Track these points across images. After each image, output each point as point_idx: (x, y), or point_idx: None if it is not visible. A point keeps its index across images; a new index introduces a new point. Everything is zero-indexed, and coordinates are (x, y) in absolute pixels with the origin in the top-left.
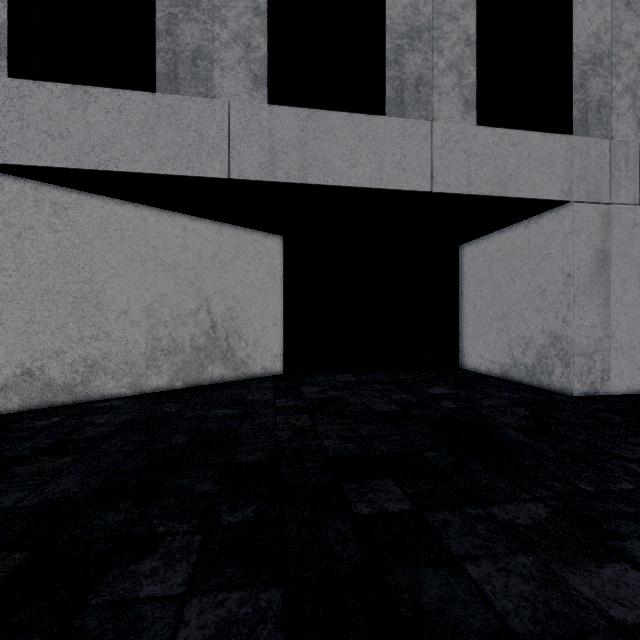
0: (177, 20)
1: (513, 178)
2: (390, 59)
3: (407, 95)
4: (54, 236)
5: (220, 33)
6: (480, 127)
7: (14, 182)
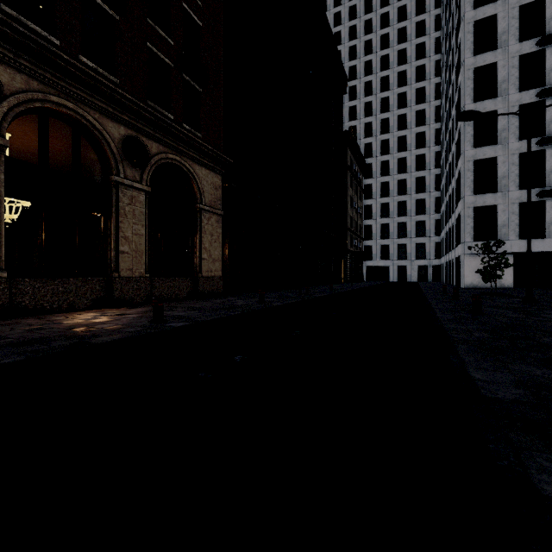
0: (501, 229)
1: None
2: (546, 228)
3: (550, 234)
4: (474, 262)
5: (509, 230)
6: None
7: (470, 255)
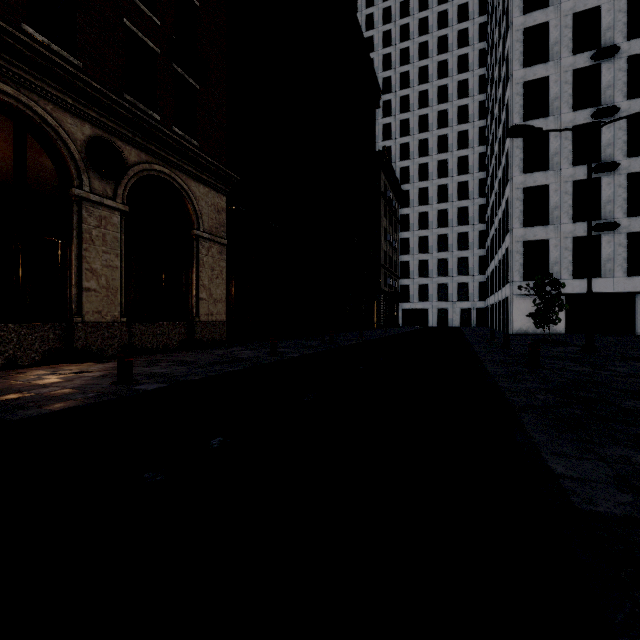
0: (553, 267)
1: (638, 287)
2: (602, 266)
3: (606, 273)
4: (523, 304)
5: (562, 268)
6: (628, 277)
7: (519, 296)
